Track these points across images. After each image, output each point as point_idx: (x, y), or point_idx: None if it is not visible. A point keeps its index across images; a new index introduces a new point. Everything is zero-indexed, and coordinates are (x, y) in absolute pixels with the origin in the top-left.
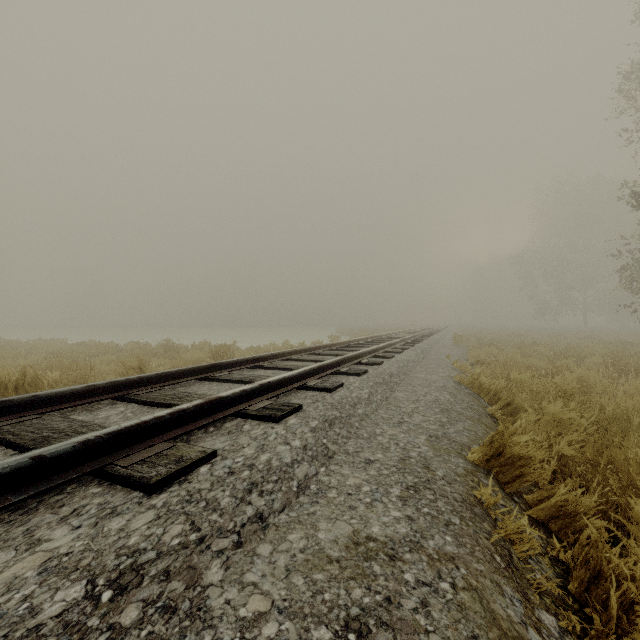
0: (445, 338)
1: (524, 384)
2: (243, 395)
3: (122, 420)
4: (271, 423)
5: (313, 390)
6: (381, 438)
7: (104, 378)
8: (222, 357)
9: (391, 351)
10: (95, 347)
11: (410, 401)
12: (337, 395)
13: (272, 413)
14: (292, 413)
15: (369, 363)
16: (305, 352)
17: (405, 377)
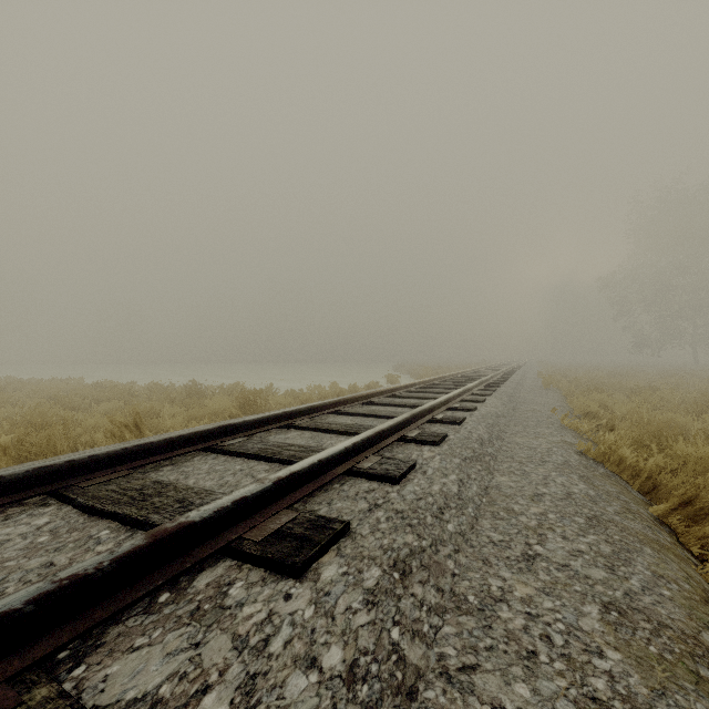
0: (528, 378)
1: (702, 465)
2: (241, 506)
3: (14, 557)
4: (285, 579)
5: (368, 478)
6: (507, 613)
7: (92, 436)
8: (251, 406)
9: (470, 399)
10: (106, 390)
11: (526, 497)
12: (408, 491)
13: (289, 552)
14: (329, 545)
15: (446, 421)
16: (357, 401)
17: (500, 443)
